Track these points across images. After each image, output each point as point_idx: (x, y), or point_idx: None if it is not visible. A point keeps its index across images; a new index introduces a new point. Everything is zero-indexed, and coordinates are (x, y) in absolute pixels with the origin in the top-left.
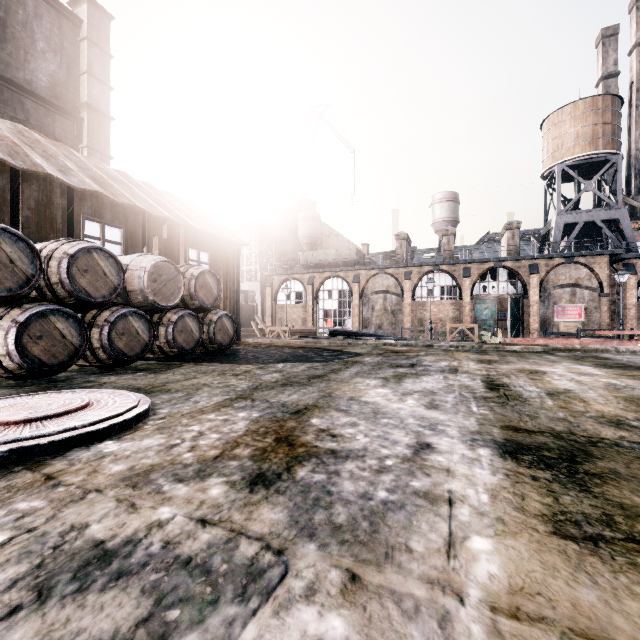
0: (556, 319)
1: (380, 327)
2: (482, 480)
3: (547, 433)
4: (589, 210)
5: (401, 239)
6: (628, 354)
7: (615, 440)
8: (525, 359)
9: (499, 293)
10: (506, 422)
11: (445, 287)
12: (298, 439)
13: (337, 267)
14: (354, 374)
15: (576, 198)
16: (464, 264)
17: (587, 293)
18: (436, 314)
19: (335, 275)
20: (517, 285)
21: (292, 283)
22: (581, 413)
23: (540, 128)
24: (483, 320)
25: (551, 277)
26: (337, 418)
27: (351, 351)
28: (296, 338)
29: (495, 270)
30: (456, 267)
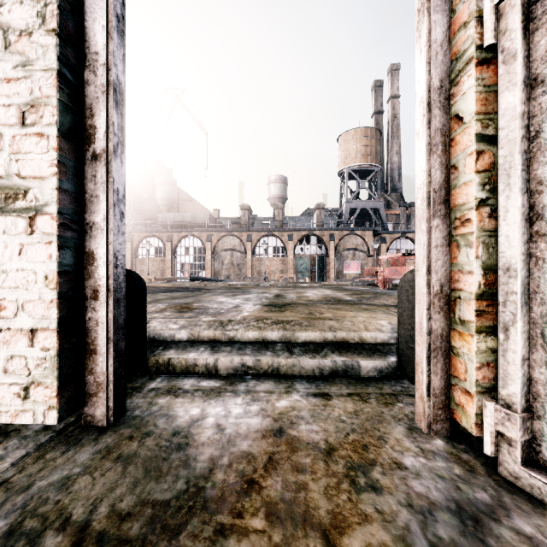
0: (345, 271)
1: (228, 277)
2: (253, 309)
3: (283, 303)
4: (364, 200)
5: (245, 209)
6: (356, 286)
7: (303, 303)
8: (304, 289)
9: (311, 253)
10: (272, 302)
11: (276, 247)
12: (190, 307)
13: (193, 228)
14: (211, 295)
15: (357, 192)
16: (289, 231)
17: (361, 254)
18: (270, 267)
19: (191, 235)
20: (322, 248)
21: (152, 240)
22: (302, 299)
23: (337, 141)
24: (301, 272)
25: (342, 243)
26: (205, 304)
27: (207, 288)
28: (165, 282)
29: (310, 236)
30: (283, 233)
